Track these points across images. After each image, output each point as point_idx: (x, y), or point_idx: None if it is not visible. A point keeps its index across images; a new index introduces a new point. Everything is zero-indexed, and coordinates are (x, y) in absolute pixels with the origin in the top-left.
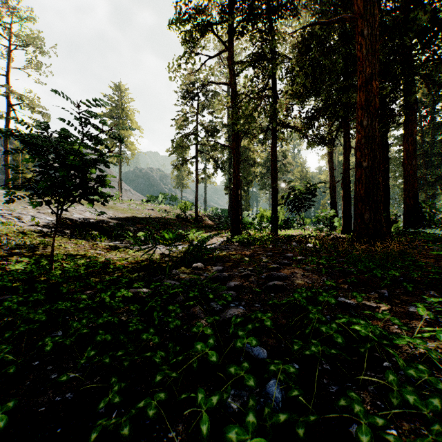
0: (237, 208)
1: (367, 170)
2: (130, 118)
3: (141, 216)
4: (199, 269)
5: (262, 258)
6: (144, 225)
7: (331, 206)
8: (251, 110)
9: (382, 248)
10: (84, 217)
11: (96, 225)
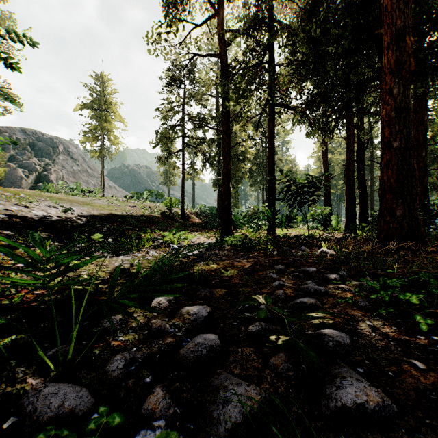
0: (228, 204)
1: (398, 152)
2: (113, 110)
3: (121, 213)
4: (163, 311)
5: (272, 276)
6: (122, 223)
7: (325, 203)
8: (245, 85)
9: (433, 256)
10: (46, 214)
11: (59, 224)
